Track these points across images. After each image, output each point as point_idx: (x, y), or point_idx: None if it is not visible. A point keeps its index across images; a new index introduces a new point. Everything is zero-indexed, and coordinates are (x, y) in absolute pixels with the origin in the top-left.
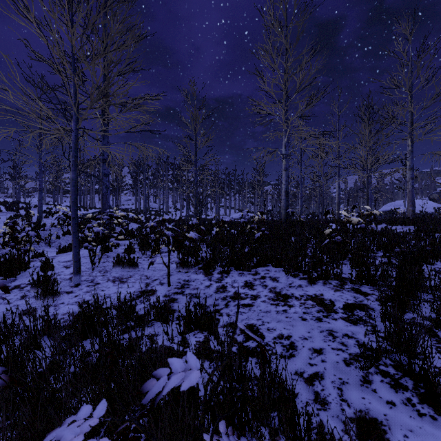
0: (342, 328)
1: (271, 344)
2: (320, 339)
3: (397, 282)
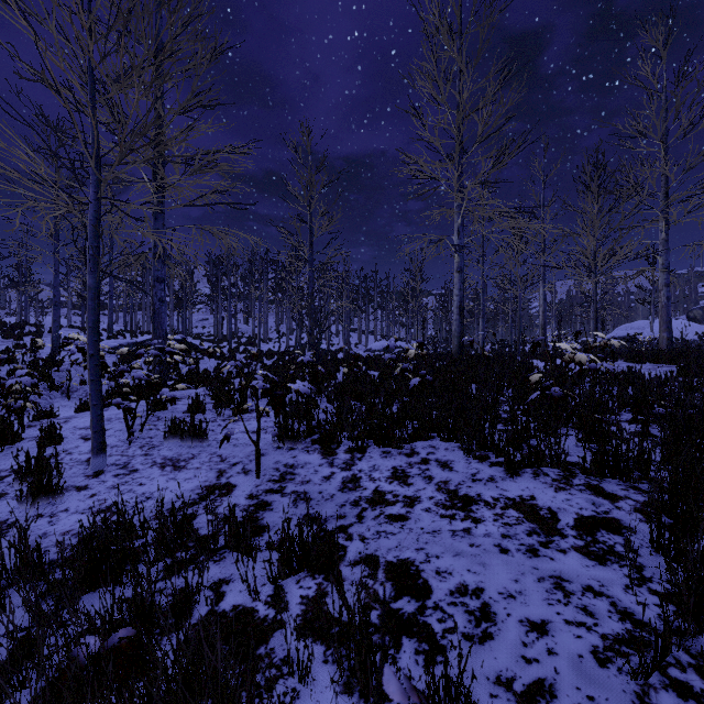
0: (580, 572)
1: (444, 608)
2: (539, 598)
3: (674, 478)
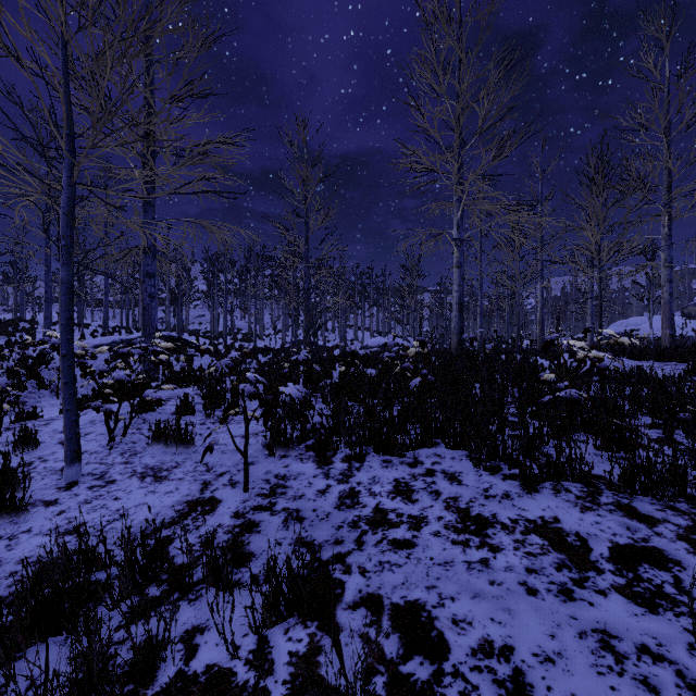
0: (628, 623)
1: (466, 675)
2: (584, 663)
3: None
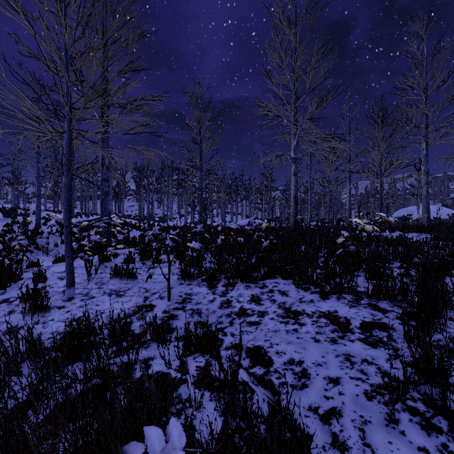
0: (361, 351)
1: (280, 371)
2: (336, 365)
3: (420, 298)
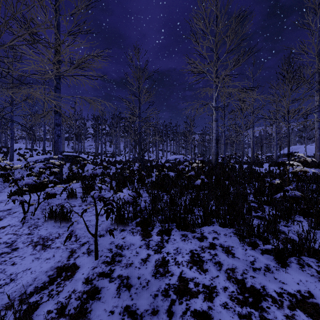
0: None
1: None
2: None
3: None
